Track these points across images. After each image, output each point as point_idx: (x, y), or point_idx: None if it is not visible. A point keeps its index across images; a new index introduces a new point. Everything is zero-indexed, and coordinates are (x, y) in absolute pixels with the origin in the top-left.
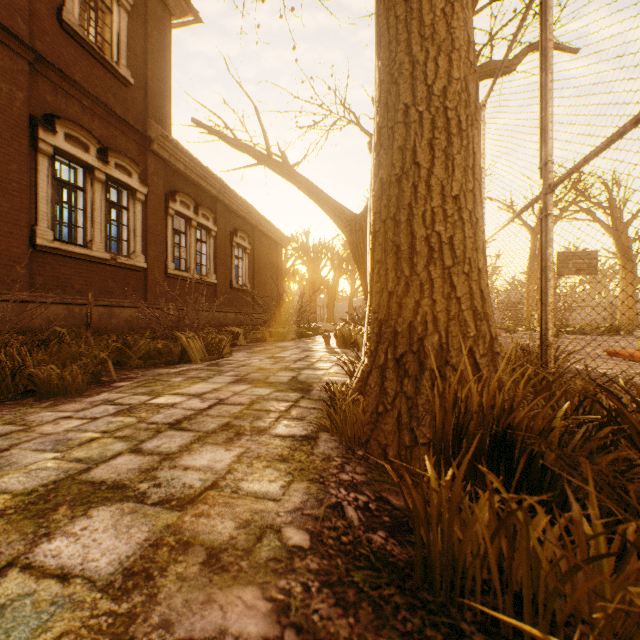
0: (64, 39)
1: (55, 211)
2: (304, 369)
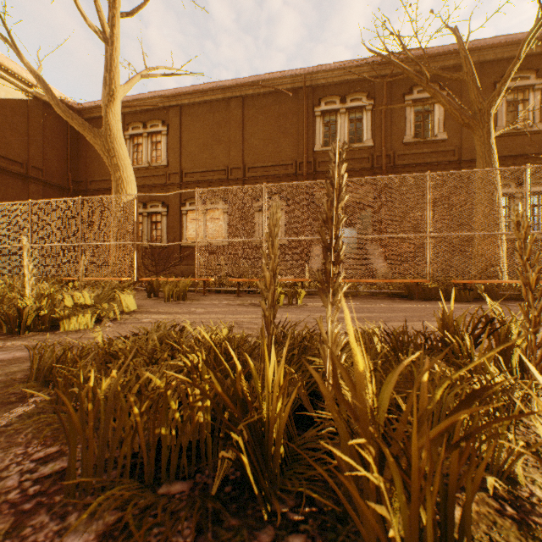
0: (496, 141)
1: None
2: None
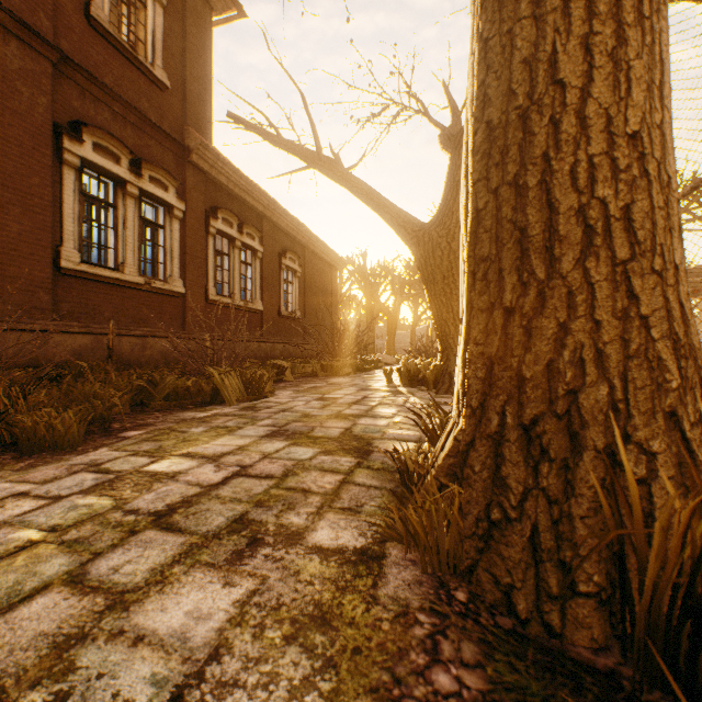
0: (93, 38)
1: (83, 230)
2: (361, 417)
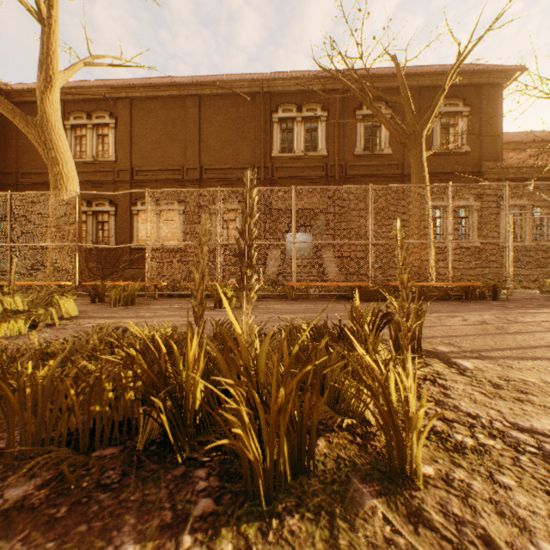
0: (432, 159)
1: None
2: None
